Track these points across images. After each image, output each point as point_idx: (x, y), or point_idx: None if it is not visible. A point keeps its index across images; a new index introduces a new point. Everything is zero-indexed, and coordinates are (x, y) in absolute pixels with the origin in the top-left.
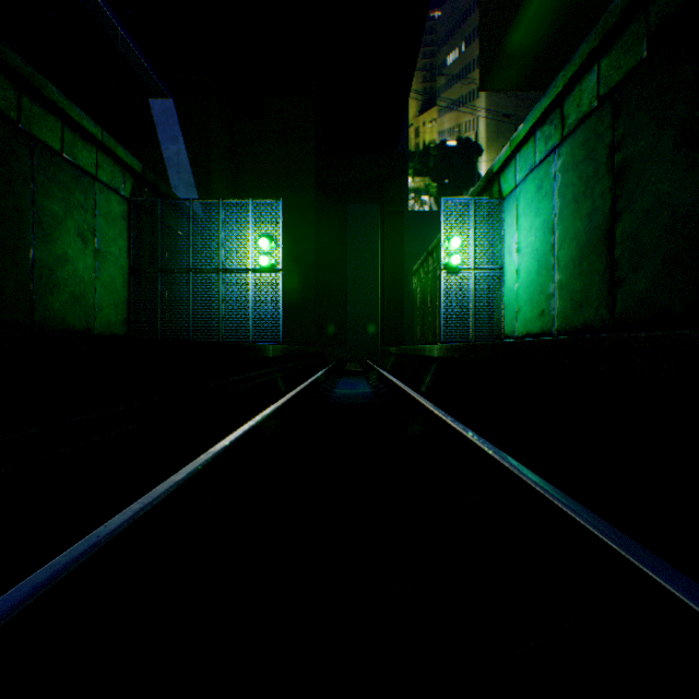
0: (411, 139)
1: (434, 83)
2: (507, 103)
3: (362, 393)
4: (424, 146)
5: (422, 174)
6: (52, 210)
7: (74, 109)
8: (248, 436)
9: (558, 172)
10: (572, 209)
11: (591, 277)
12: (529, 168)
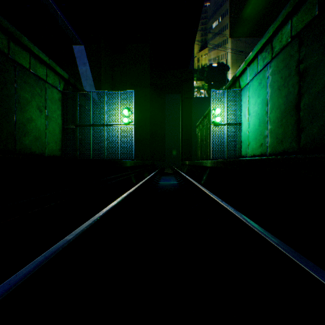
0: (195, 63)
1: (206, 37)
2: (241, 45)
3: (172, 184)
4: (201, 66)
5: (200, 79)
6: (25, 96)
7: (35, 48)
8: (114, 209)
9: (270, 75)
10: (277, 93)
11: (287, 127)
12: (254, 74)
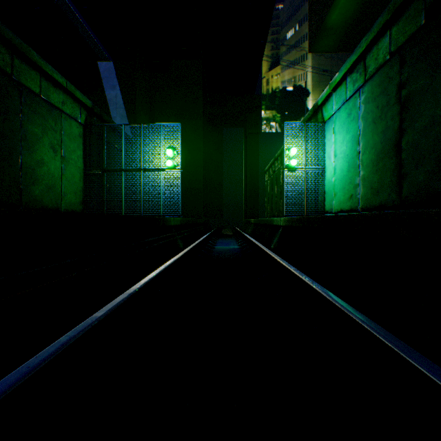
0: (263, 86)
1: (278, 50)
2: (325, 62)
3: (232, 249)
4: (272, 91)
5: (270, 108)
6: (34, 131)
7: (48, 67)
8: (155, 280)
9: (362, 103)
10: (372, 127)
11: (385, 173)
12: (342, 102)
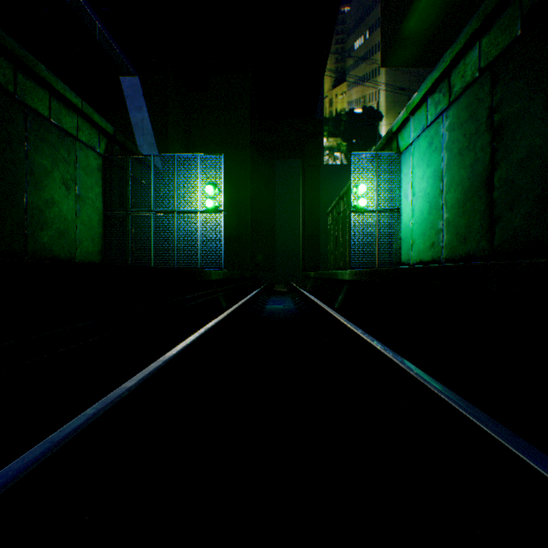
0: (326, 108)
1: (344, 63)
2: (402, 78)
3: (287, 309)
4: (336, 114)
5: (334, 135)
6: (42, 163)
7: (59, 84)
8: (193, 345)
9: (446, 130)
10: (458, 160)
11: (473, 215)
12: (421, 128)
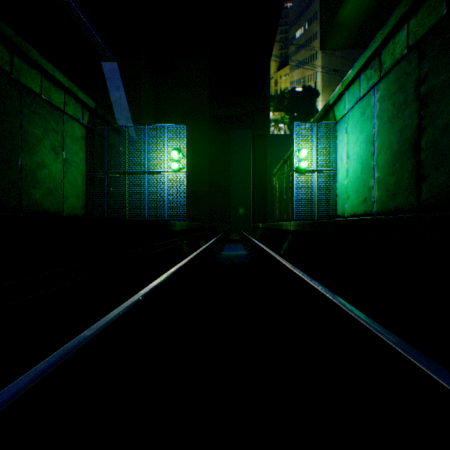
0: (272, 87)
1: (287, 50)
2: (336, 62)
3: (240, 255)
4: (280, 92)
5: (279, 110)
6: (34, 132)
7: (49, 66)
8: (156, 290)
9: (377, 101)
10: (388, 127)
11: (402, 174)
12: (355, 100)
